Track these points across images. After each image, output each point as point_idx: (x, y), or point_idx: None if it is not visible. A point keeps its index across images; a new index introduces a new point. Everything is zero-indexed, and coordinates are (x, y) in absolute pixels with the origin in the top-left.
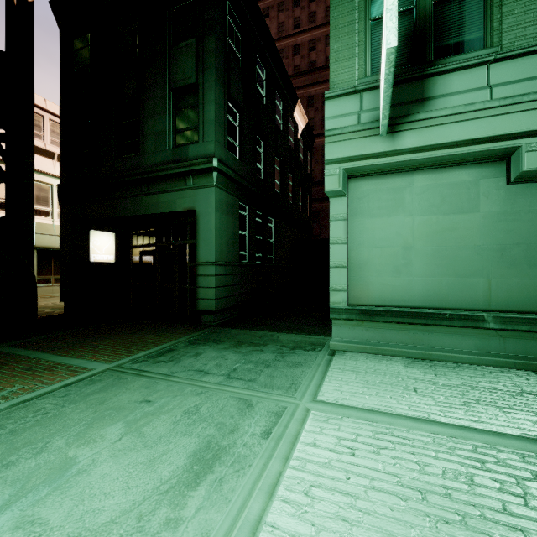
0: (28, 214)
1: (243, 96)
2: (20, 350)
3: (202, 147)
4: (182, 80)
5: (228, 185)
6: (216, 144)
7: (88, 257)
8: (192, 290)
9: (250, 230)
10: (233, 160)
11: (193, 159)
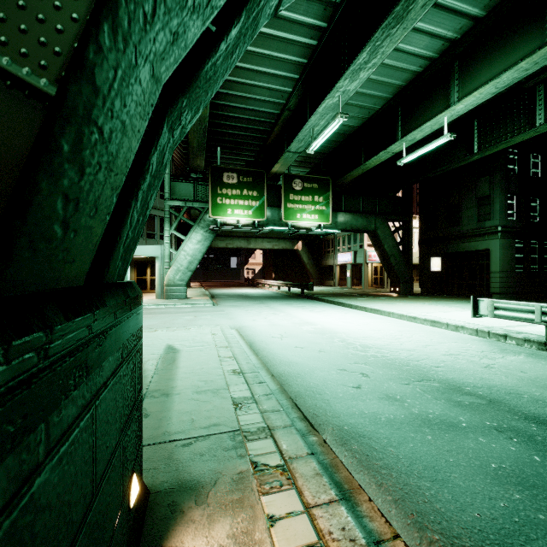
0: (410, 253)
1: (518, 187)
2: (427, 298)
3: (492, 222)
4: (482, 194)
5: (507, 236)
6: (500, 220)
7: (430, 269)
8: (487, 284)
9: (525, 253)
10: (511, 222)
11: (487, 227)
